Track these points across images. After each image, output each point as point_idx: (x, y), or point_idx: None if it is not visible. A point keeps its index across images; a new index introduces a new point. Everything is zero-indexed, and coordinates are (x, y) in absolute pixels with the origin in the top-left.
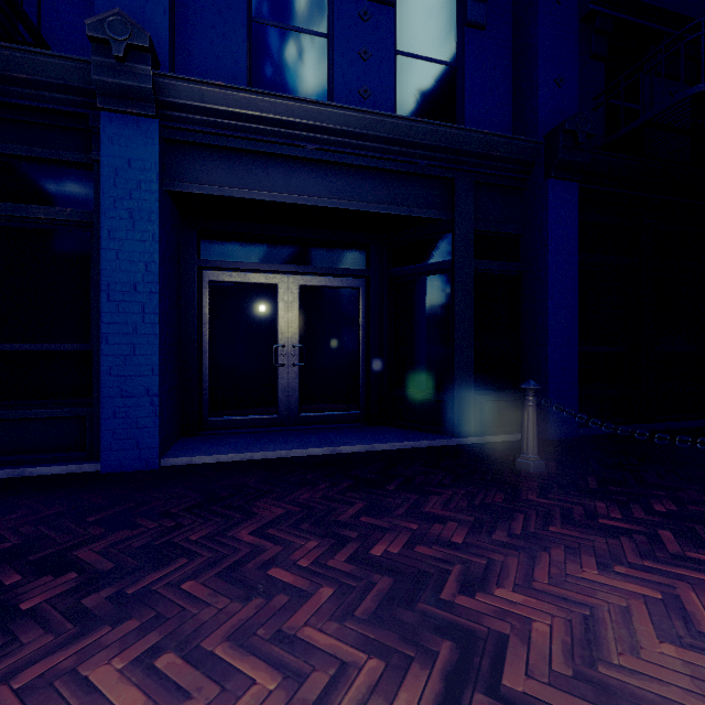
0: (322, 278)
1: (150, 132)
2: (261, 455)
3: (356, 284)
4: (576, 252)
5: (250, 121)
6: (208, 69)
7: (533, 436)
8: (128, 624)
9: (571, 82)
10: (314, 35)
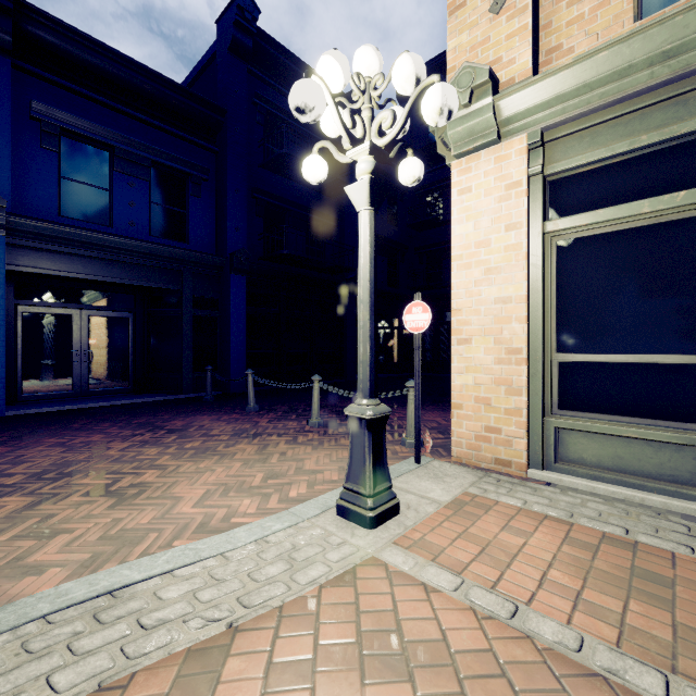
0: (104, 312)
1: (1, 242)
2: (70, 407)
3: (127, 316)
4: (245, 308)
5: (64, 240)
6: (33, 204)
7: (210, 388)
8: (46, 438)
9: (243, 230)
10: (101, 189)
